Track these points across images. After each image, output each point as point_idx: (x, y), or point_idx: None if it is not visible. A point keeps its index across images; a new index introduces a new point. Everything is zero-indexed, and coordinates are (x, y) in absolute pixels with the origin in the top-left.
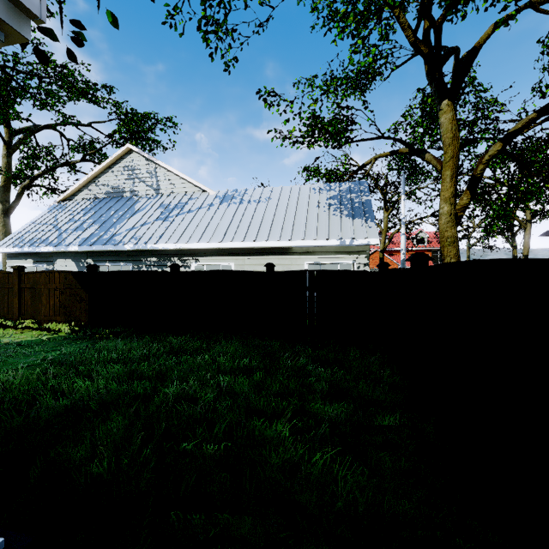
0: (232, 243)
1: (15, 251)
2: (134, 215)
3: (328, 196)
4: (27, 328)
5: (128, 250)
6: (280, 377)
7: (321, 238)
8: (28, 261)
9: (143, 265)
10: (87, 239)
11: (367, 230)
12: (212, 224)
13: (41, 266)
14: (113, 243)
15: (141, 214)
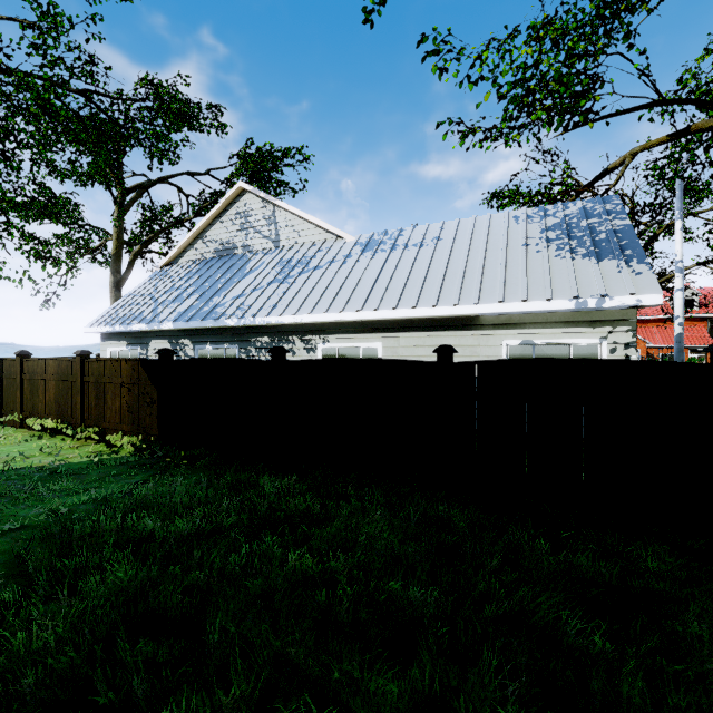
0: (378, 311)
1: (106, 331)
2: (244, 278)
3: (542, 225)
4: (92, 439)
5: (232, 326)
6: (498, 706)
7: (536, 298)
8: (122, 343)
9: (252, 348)
10: (185, 313)
11: (632, 279)
12: (348, 284)
13: (135, 349)
14: (213, 317)
15: (253, 276)
